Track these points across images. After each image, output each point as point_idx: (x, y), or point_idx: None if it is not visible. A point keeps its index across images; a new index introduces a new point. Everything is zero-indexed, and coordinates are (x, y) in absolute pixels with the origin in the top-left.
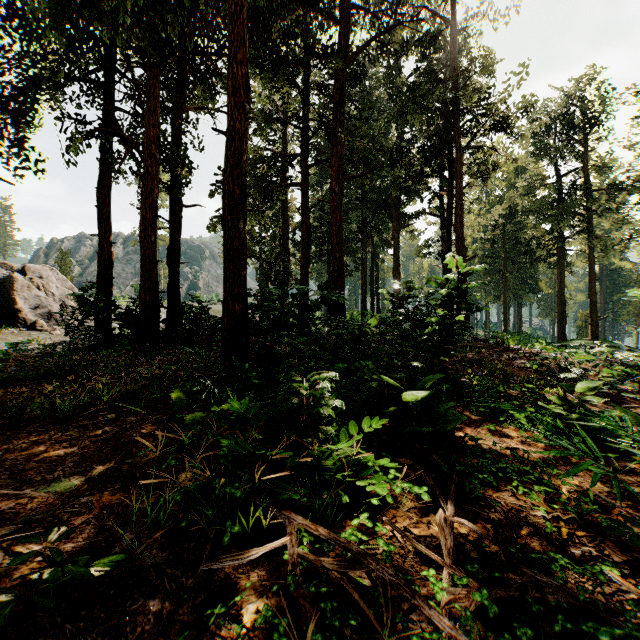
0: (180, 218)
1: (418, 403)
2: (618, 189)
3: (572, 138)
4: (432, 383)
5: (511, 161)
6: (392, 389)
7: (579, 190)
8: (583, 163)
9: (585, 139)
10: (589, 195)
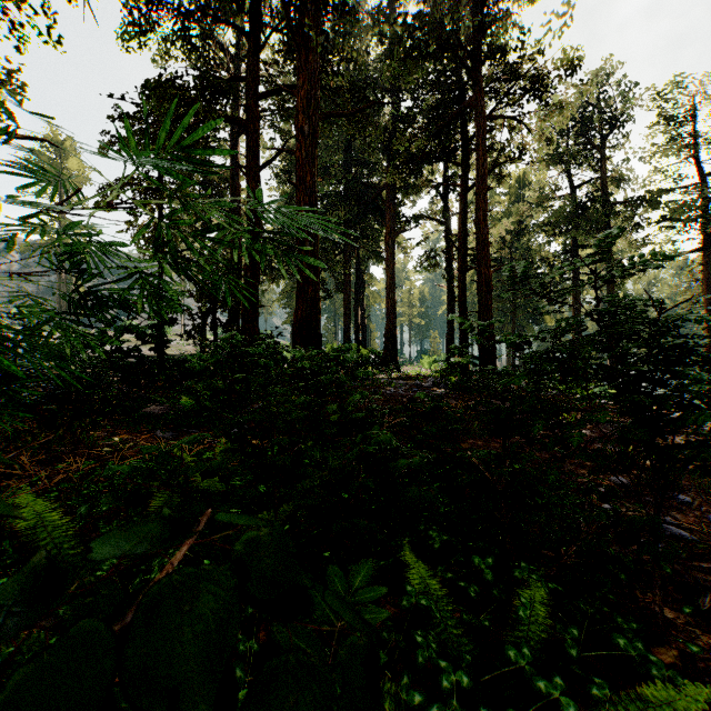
0: None
1: None
2: (639, 204)
3: (591, 141)
4: None
5: (513, 173)
6: None
7: (600, 201)
8: (602, 172)
9: (604, 144)
10: (610, 208)
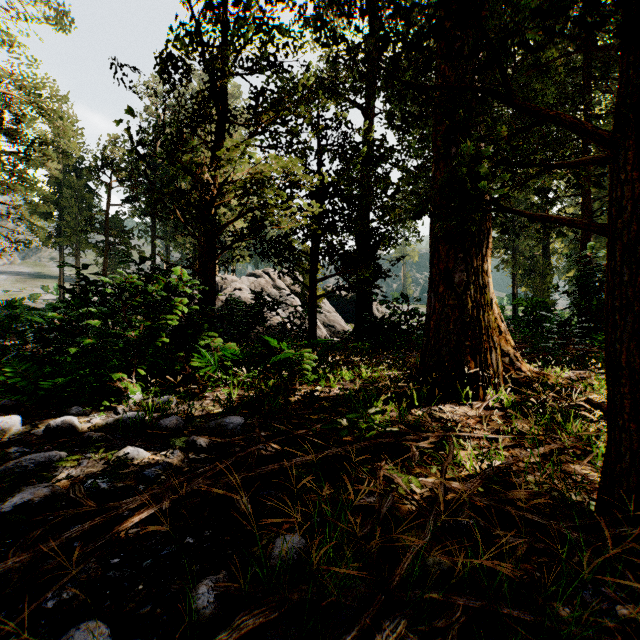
0: None
1: None
2: None
3: None
4: None
5: None
6: None
7: None
8: None
9: None
10: None
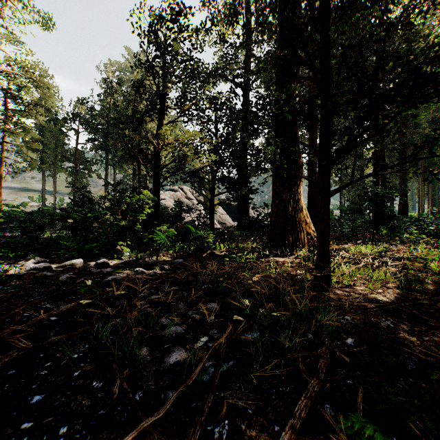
0: None
1: (432, 232)
2: None
3: None
4: (439, 231)
5: None
6: (426, 229)
7: None
8: None
9: None
10: None
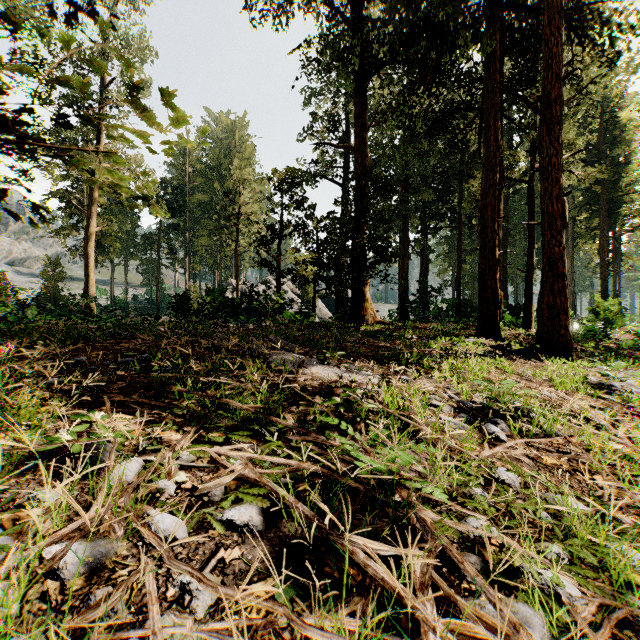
0: (428, 270)
1: None
2: None
3: None
4: None
5: None
6: None
7: None
8: None
9: None
10: None
